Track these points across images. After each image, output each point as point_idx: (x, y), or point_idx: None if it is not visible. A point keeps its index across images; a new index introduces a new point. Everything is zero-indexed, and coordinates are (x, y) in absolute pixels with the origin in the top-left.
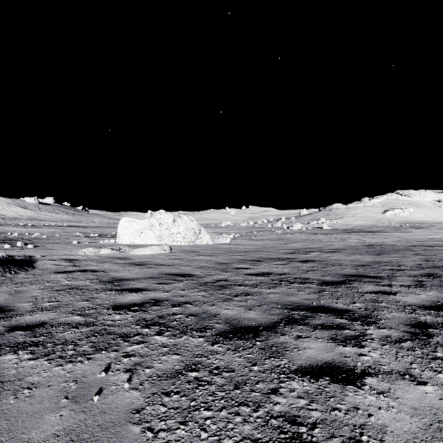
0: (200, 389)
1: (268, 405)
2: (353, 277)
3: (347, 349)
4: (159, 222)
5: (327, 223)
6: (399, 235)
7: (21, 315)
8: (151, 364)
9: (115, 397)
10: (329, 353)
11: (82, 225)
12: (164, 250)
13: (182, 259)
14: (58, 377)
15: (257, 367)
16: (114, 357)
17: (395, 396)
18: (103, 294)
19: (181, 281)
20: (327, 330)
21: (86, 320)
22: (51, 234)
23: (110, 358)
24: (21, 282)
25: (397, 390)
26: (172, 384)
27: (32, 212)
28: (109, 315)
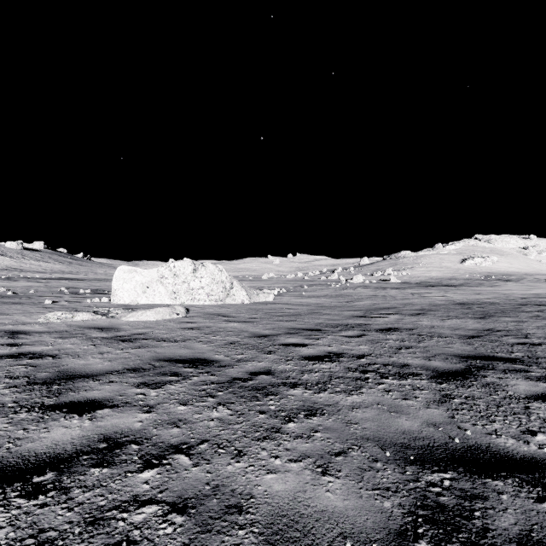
0: None
1: None
2: (476, 360)
3: None
4: (173, 272)
5: (394, 275)
6: (491, 290)
7: None
8: None
9: None
10: None
11: (77, 277)
12: (176, 314)
13: (200, 328)
14: None
15: None
16: None
17: None
18: (3, 423)
19: (187, 377)
20: None
21: None
22: (23, 290)
23: None
24: None
25: None
26: None
27: (13, 261)
28: None
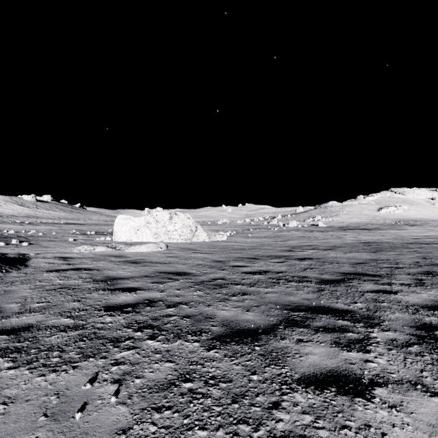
0: (194, 403)
1: (270, 422)
2: (351, 275)
3: (351, 355)
4: (155, 219)
5: (322, 221)
6: (395, 233)
7: (7, 318)
8: (142, 373)
9: (100, 414)
10: (333, 359)
11: (79, 222)
12: (160, 248)
13: (178, 257)
14: (38, 390)
15: (256, 376)
16: (102, 365)
17: (409, 411)
18: (95, 294)
19: (177, 280)
20: (329, 333)
21: (75, 323)
22: (47, 232)
23: (97, 366)
24: (11, 281)
25: (410, 402)
26: (164, 397)
27: (30, 210)
28: (99, 317)
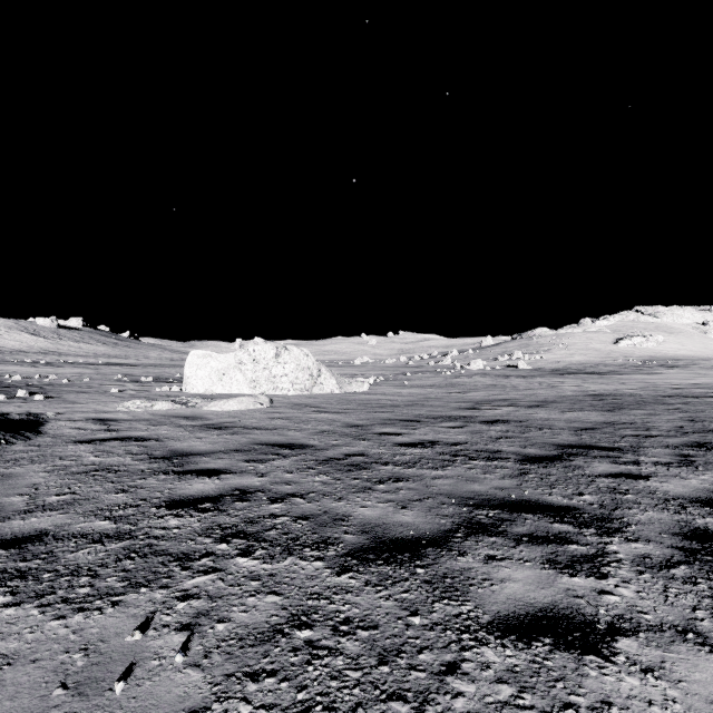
0: (315, 665)
1: (443, 698)
2: (574, 448)
3: (577, 582)
4: (253, 358)
5: (524, 360)
6: (643, 379)
7: (5, 520)
8: (228, 614)
9: (157, 684)
10: (547, 589)
11: (128, 362)
12: (260, 404)
13: (289, 418)
14: (54, 642)
15: (419, 618)
16: (161, 600)
17: (675, 678)
18: (153, 480)
19: (287, 456)
20: (539, 545)
21: (118, 529)
22: (76, 378)
23: (154, 601)
24: (14, 458)
25: (677, 663)
26: (264, 655)
27: (48, 342)
28: (159, 519)
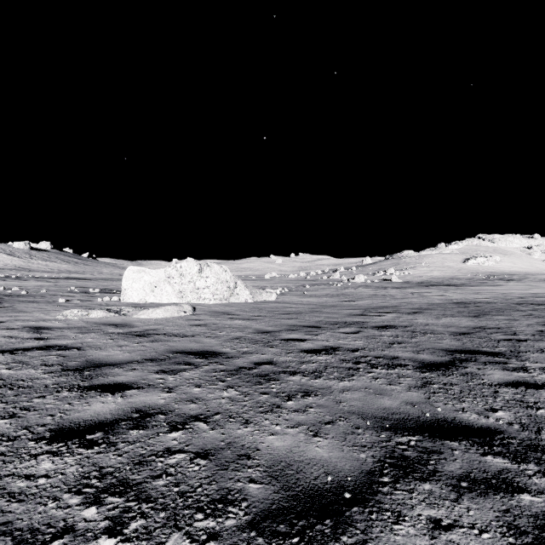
0: None
1: None
2: (461, 354)
3: None
4: (180, 273)
5: (396, 275)
6: (491, 290)
7: None
8: None
9: None
10: None
11: (84, 277)
12: (184, 312)
13: (207, 325)
14: None
15: None
16: None
17: None
18: (51, 399)
19: (199, 366)
20: (486, 496)
21: None
22: (35, 290)
23: None
24: None
25: None
26: None
27: (21, 261)
28: (29, 461)
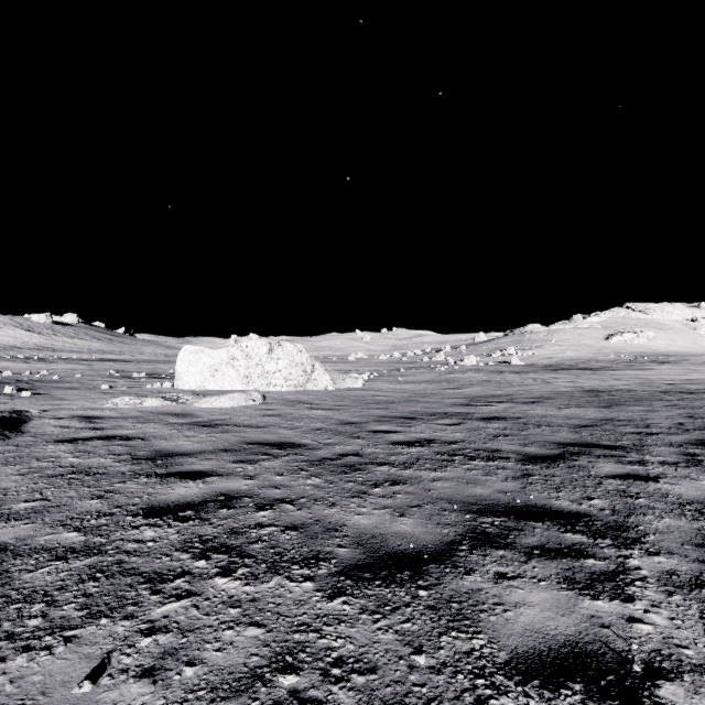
0: None
1: None
2: (575, 447)
3: (601, 607)
4: (245, 353)
5: (517, 356)
6: (636, 375)
7: None
8: (200, 653)
9: None
10: (568, 616)
11: (122, 358)
12: (252, 401)
13: (282, 415)
14: None
15: (424, 657)
16: (123, 635)
17: None
18: (132, 484)
19: (278, 456)
20: (553, 560)
21: (86, 542)
22: (68, 374)
23: (113, 637)
24: None
25: None
26: None
27: (42, 338)
28: (133, 530)
